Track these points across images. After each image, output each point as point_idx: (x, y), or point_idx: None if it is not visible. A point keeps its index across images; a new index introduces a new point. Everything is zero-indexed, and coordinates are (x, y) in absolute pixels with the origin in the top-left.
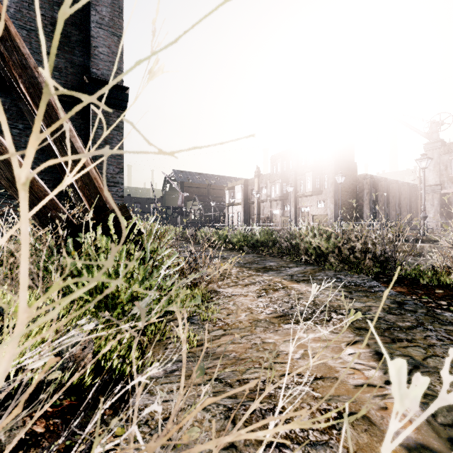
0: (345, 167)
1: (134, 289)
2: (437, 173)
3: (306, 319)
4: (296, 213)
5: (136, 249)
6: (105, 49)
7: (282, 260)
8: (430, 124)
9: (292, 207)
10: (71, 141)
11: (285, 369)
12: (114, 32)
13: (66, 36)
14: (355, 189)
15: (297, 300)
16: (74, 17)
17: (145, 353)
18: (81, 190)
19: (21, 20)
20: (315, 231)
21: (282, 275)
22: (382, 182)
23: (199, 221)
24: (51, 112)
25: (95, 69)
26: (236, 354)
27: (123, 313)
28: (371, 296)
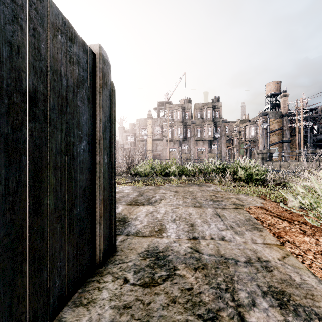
0: None
1: None
2: (122, 139)
3: None
4: None
5: None
6: None
7: None
8: (120, 119)
9: None
10: None
11: None
12: None
13: None
14: None
15: None
16: None
17: None
18: None
19: None
20: None
21: None
22: None
23: None
24: None
25: None
26: None
27: None
28: None
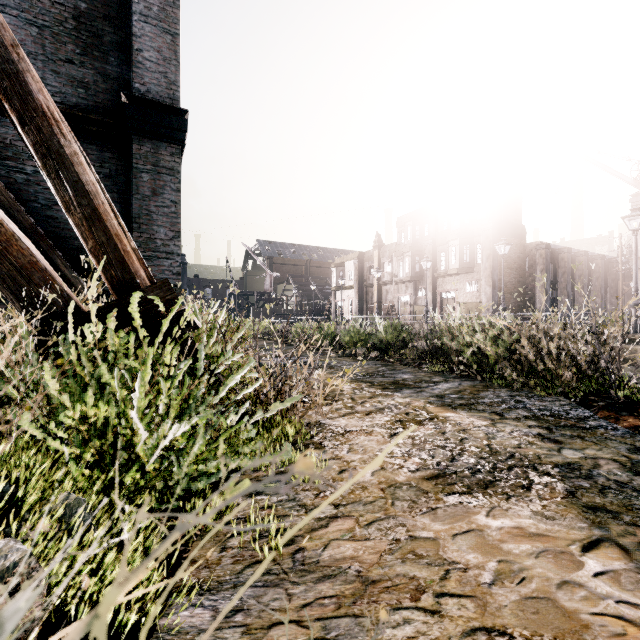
0: (508, 232)
1: (161, 433)
2: None
3: (485, 484)
4: (435, 300)
5: (174, 355)
6: (153, 54)
7: (420, 370)
8: None
9: (429, 291)
10: (75, 172)
11: (469, 614)
12: (166, 28)
13: (96, 35)
14: (523, 264)
15: (460, 443)
16: (108, 7)
17: (182, 560)
18: (94, 254)
19: (30, 11)
20: (475, 326)
21: (424, 396)
22: (564, 254)
23: (294, 312)
24: (40, 122)
25: (138, 84)
26: (360, 567)
27: (146, 475)
28: (590, 438)
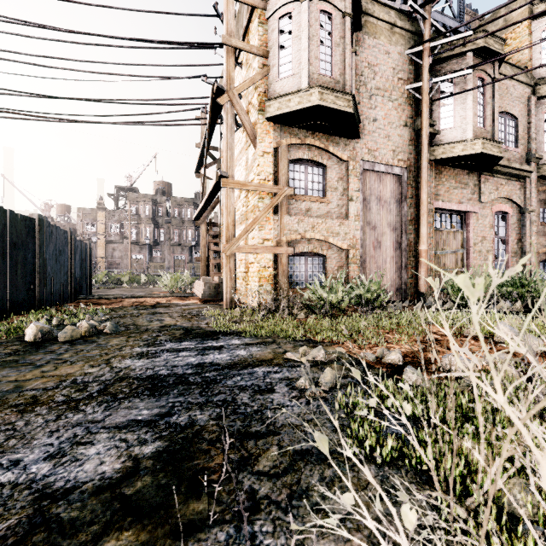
0: None
1: None
2: None
3: None
4: None
5: None
6: None
7: None
8: (45, 204)
9: None
10: None
11: None
12: None
13: None
14: None
15: None
16: None
17: None
18: None
19: None
20: None
21: None
22: None
23: None
24: None
25: None
26: None
27: None
28: None
